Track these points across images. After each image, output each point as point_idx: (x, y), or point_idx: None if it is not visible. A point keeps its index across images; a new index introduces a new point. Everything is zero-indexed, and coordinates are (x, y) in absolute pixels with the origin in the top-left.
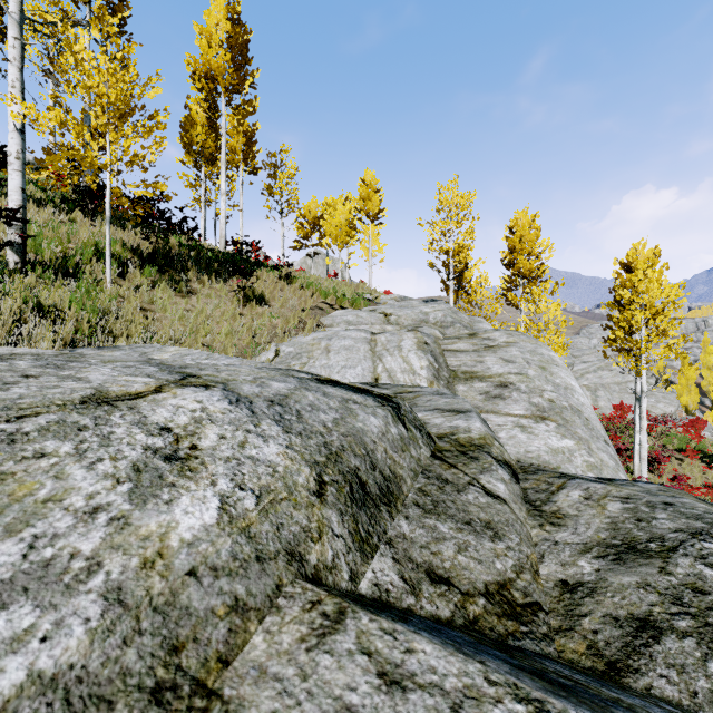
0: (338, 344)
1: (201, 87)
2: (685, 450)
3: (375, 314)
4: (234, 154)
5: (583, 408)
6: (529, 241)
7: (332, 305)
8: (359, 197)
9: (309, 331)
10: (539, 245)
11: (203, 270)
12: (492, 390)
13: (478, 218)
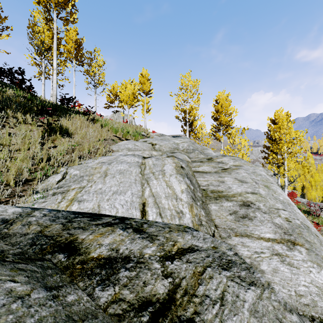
0: (115, 168)
1: (38, 1)
2: None
3: (146, 144)
4: (70, 53)
5: (307, 222)
6: (226, 107)
7: (120, 138)
8: (139, 82)
9: (99, 155)
10: (230, 109)
11: (22, 111)
12: (239, 209)
13: (201, 94)
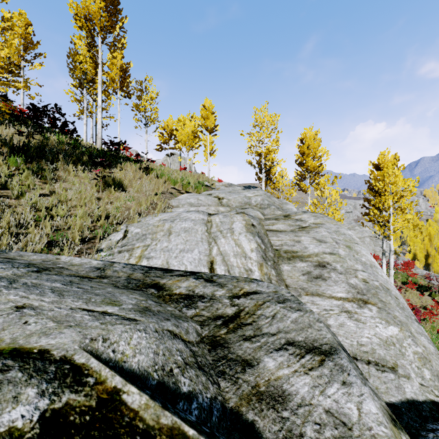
0: (179, 226)
1: (81, 25)
2: (406, 283)
3: (211, 198)
4: (114, 83)
5: (389, 285)
6: (314, 148)
7: (179, 190)
8: (201, 117)
9: (158, 212)
10: (320, 151)
11: (72, 161)
12: (313, 270)
13: (281, 132)
